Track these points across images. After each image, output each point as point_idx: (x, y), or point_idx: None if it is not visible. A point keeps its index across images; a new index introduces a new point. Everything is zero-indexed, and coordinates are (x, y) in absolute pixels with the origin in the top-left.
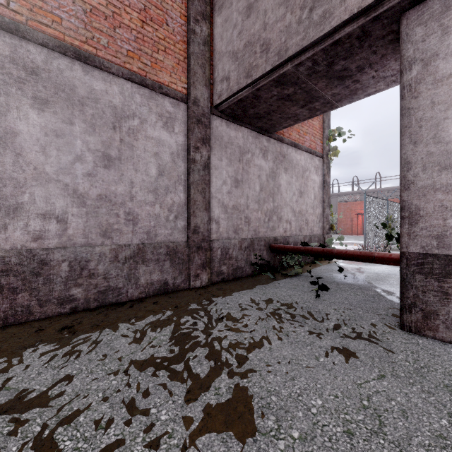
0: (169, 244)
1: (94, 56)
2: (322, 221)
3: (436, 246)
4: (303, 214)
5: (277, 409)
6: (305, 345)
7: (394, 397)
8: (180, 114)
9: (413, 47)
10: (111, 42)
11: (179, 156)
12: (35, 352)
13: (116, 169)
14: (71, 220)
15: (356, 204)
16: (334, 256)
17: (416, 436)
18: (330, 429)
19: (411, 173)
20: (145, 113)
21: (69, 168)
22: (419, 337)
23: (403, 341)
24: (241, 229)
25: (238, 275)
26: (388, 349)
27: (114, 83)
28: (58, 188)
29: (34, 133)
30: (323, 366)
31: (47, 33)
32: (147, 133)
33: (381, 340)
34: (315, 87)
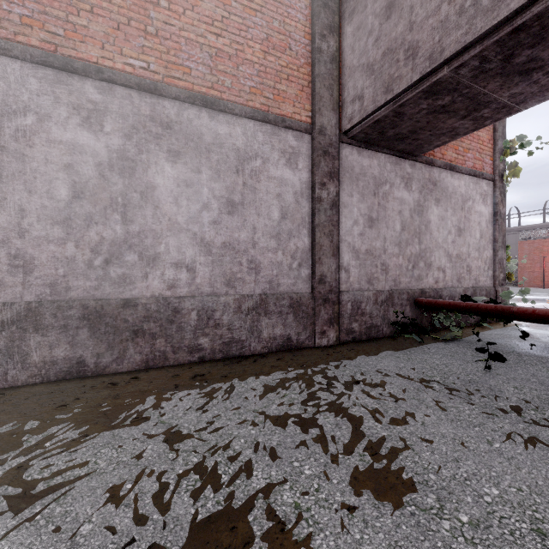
0: (292, 295)
1: (219, 100)
2: (493, 268)
3: None
4: (463, 259)
5: (438, 488)
6: (471, 426)
7: None
8: (304, 147)
9: None
10: (234, 81)
11: (303, 195)
12: (177, 394)
13: (239, 215)
14: (199, 269)
15: None
16: (513, 317)
17: None
18: (511, 522)
19: None
20: (267, 151)
21: (197, 217)
22: None
23: None
24: (377, 278)
25: (372, 335)
26: None
27: (237, 124)
28: (188, 237)
29: (169, 185)
30: (499, 453)
31: (179, 86)
32: (269, 173)
33: None
34: (483, 91)
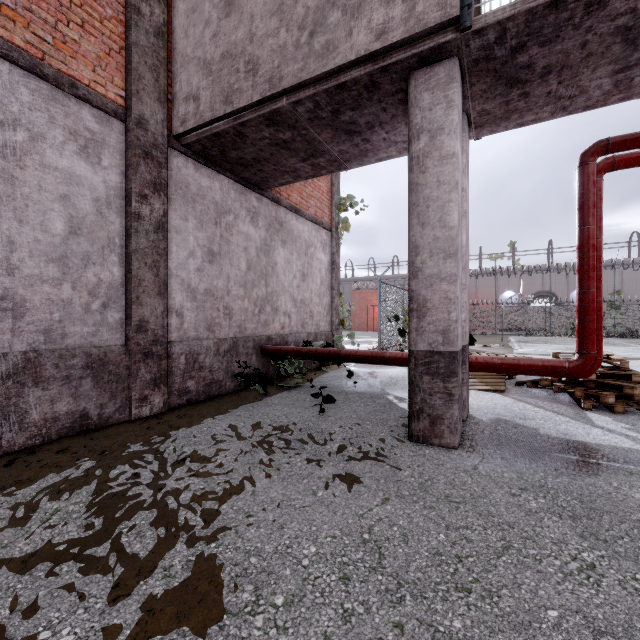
0: (90, 349)
1: None
2: (331, 314)
3: (441, 342)
4: (307, 304)
5: (258, 573)
6: (301, 479)
7: (397, 521)
8: (113, 137)
9: (421, 114)
10: None
11: (111, 206)
12: None
13: None
14: None
15: (372, 293)
16: (342, 359)
17: (414, 561)
18: (323, 580)
19: (419, 259)
20: (40, 123)
21: None
22: (426, 447)
23: (411, 454)
24: (219, 324)
25: (213, 393)
26: (395, 466)
27: None
28: None
29: None
30: (322, 501)
31: None
32: (45, 158)
33: (389, 457)
34: (319, 138)
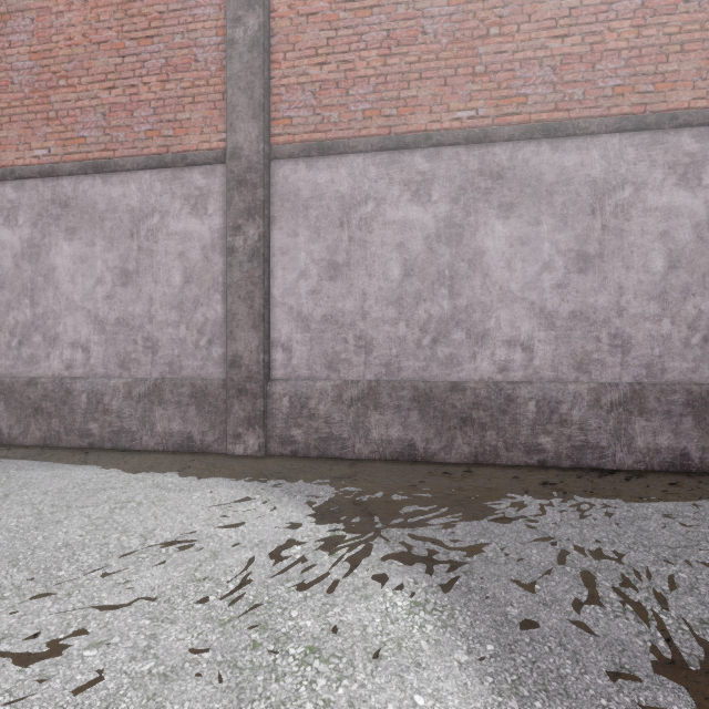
0: (690, 386)
1: (566, 122)
2: None
3: None
4: None
5: None
6: None
7: None
8: None
9: None
10: (588, 89)
11: None
12: (532, 500)
13: (595, 272)
14: (537, 348)
15: None
16: None
17: None
18: None
19: None
20: (642, 172)
21: (535, 281)
22: None
23: None
24: None
25: None
26: None
27: (593, 147)
28: (523, 308)
29: (500, 247)
30: None
31: (512, 123)
32: (646, 203)
33: None
34: None
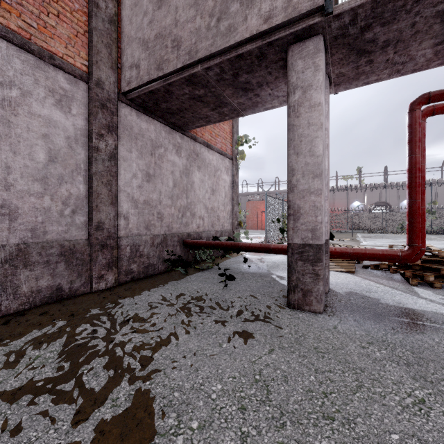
0: (63, 242)
1: None
2: (232, 217)
3: (311, 237)
4: (215, 211)
5: (179, 404)
6: (211, 335)
7: (279, 366)
8: (79, 93)
9: (296, 76)
10: None
11: (78, 142)
12: None
13: None
14: None
15: (261, 203)
16: (240, 249)
17: (293, 396)
18: (226, 409)
19: (295, 178)
20: (28, 84)
21: None
22: (300, 312)
23: (289, 317)
24: (154, 225)
25: (150, 273)
26: (278, 325)
27: None
28: None
29: None
30: (225, 351)
31: None
32: (31, 108)
33: (273, 319)
34: (223, 94)
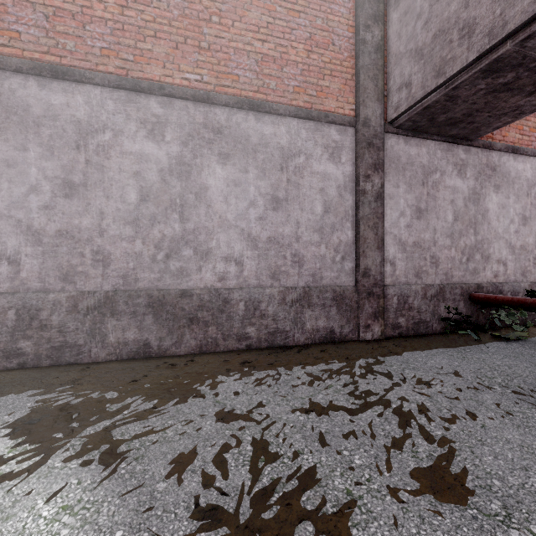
0: (335, 288)
1: (265, 102)
2: None
3: None
4: (528, 250)
5: (504, 495)
6: None
7: None
8: (347, 140)
9: None
10: (279, 83)
11: (346, 188)
12: (228, 378)
13: (283, 211)
14: (246, 263)
15: None
16: None
17: None
18: None
19: None
20: (310, 148)
21: (244, 214)
22: None
23: None
24: (426, 272)
25: (421, 331)
26: None
27: (282, 124)
28: (236, 233)
29: (219, 186)
30: None
31: (228, 93)
32: (312, 168)
33: None
34: None
